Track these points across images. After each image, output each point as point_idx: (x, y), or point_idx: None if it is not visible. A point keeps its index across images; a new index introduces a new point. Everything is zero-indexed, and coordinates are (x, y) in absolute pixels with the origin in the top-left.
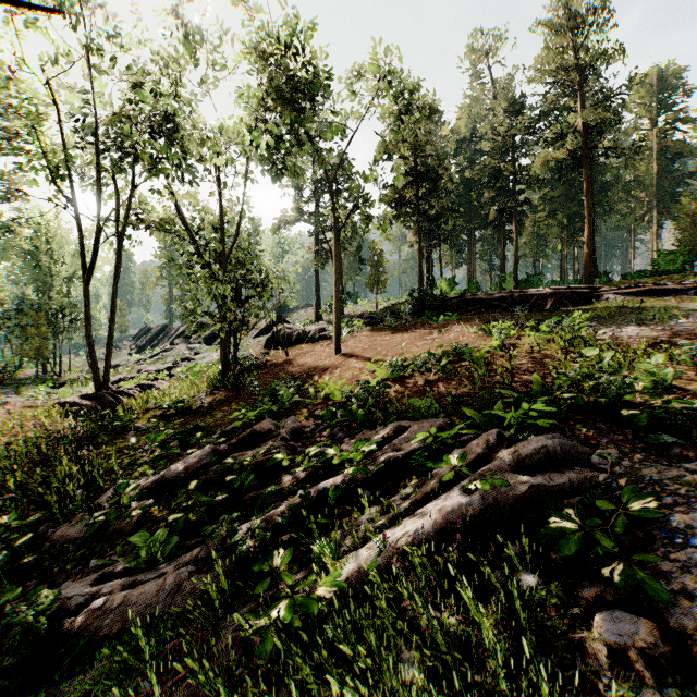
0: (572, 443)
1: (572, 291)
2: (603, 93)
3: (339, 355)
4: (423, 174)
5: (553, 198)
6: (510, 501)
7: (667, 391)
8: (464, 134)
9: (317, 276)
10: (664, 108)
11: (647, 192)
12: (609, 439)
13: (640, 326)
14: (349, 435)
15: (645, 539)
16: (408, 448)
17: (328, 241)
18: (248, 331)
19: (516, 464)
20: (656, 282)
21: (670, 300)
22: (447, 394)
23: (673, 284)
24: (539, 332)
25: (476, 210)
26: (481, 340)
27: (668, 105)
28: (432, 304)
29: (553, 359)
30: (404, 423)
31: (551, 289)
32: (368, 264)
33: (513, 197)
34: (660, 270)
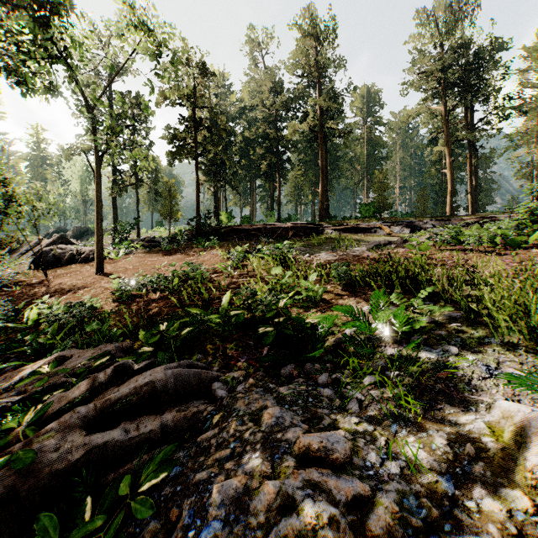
0: (196, 371)
1: (305, 226)
2: (333, 91)
3: (99, 275)
4: (198, 121)
5: (307, 162)
6: (47, 480)
7: (317, 304)
8: (245, 103)
9: (115, 202)
10: (371, 113)
11: (361, 166)
12: (247, 358)
13: (333, 251)
14: (19, 368)
15: (176, 522)
16: (36, 389)
17: (125, 172)
18: (28, 251)
19: (99, 413)
20: (356, 223)
21: (361, 235)
22: (154, 313)
23: (364, 225)
24: (262, 255)
25: (254, 163)
26: (225, 261)
27: (372, 112)
28: (208, 232)
29: (261, 278)
30: (69, 352)
31: (292, 223)
32: (162, 195)
33: (277, 156)
34: (362, 216)
